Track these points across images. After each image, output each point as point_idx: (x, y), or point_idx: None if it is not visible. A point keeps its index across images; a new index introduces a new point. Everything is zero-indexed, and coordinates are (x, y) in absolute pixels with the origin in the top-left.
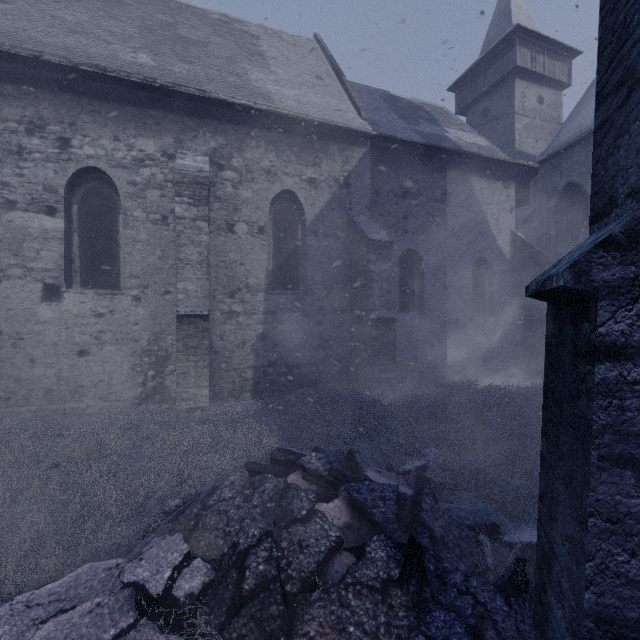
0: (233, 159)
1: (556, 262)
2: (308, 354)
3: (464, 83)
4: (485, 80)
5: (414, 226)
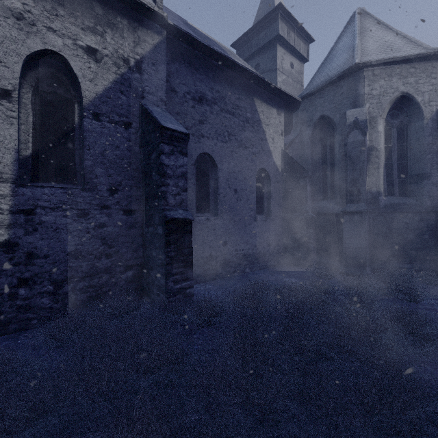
0: None
1: None
2: (86, 264)
3: (242, 42)
4: (257, 42)
5: (209, 132)
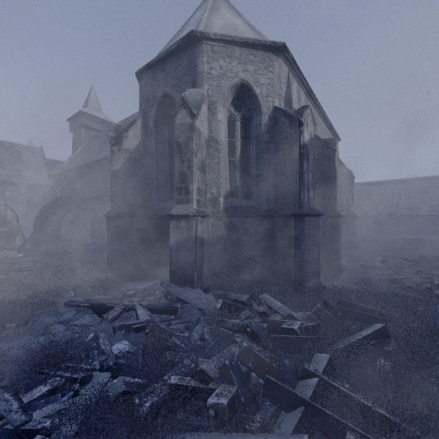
0: (17, 191)
1: None
2: None
3: None
4: None
5: None
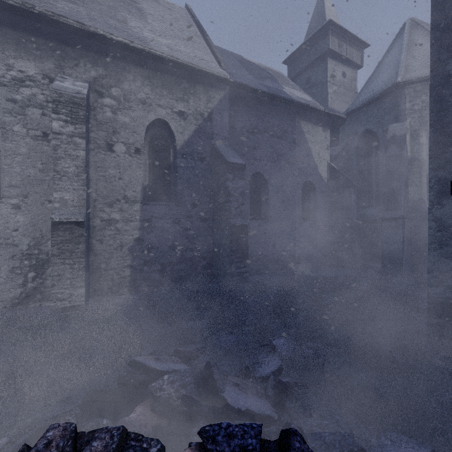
0: (112, 88)
1: None
2: (178, 254)
3: (294, 58)
4: (308, 57)
5: (261, 155)
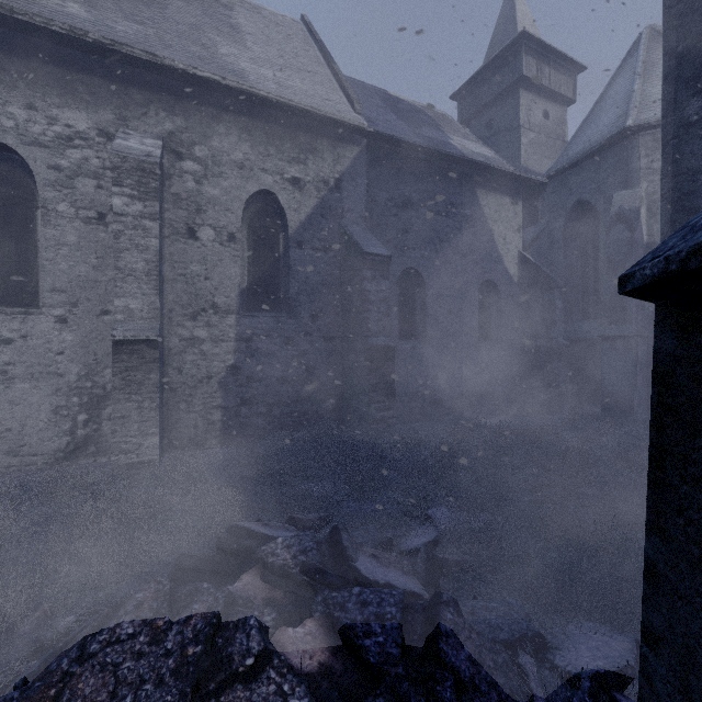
0: (196, 147)
1: (676, 232)
2: (291, 390)
3: (467, 91)
4: (490, 89)
5: (415, 241)
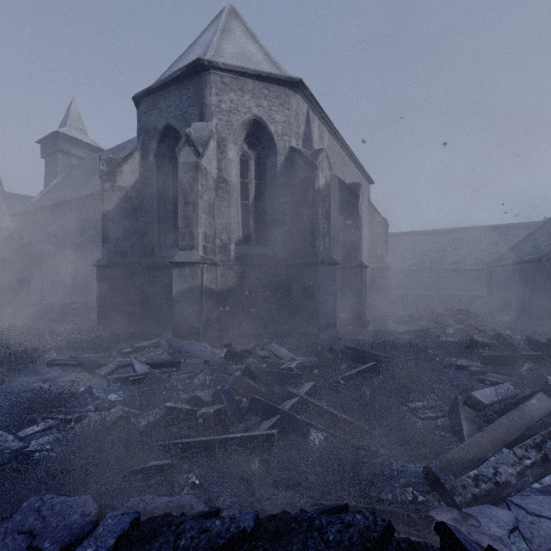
0: None
1: None
2: None
3: None
4: None
5: None
